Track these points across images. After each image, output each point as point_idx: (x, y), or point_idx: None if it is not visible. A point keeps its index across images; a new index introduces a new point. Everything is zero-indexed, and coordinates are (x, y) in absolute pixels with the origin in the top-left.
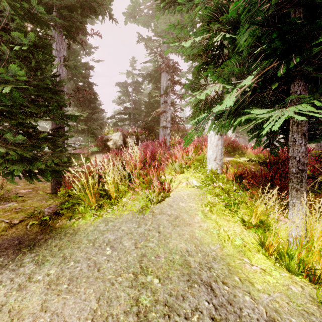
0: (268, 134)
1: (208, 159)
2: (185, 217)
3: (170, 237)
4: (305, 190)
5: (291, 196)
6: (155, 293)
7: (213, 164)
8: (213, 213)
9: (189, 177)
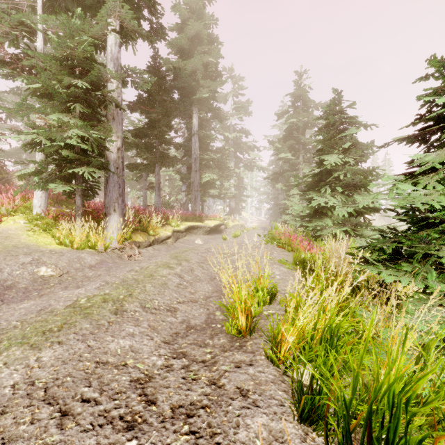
0: (70, 193)
1: (34, 206)
2: (14, 236)
3: (4, 242)
4: (80, 218)
5: (76, 222)
6: (1, 250)
7: (38, 209)
8: (35, 234)
9: (16, 218)
